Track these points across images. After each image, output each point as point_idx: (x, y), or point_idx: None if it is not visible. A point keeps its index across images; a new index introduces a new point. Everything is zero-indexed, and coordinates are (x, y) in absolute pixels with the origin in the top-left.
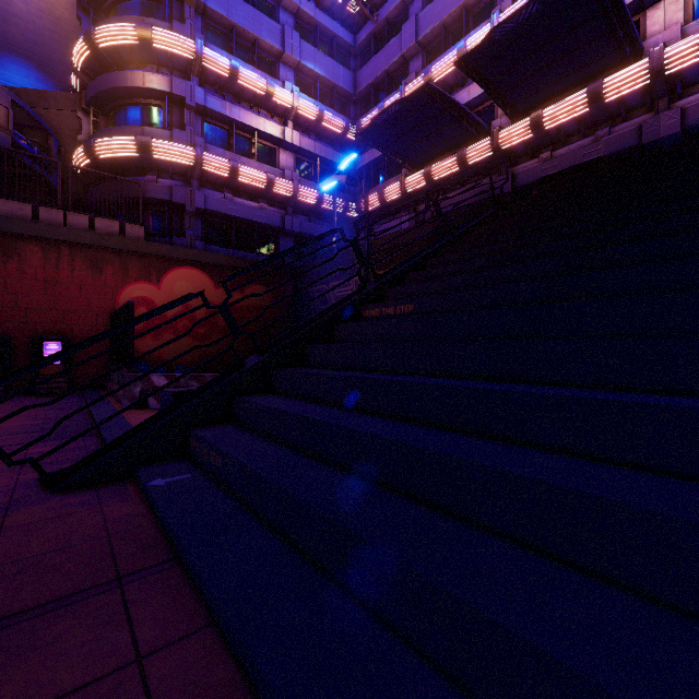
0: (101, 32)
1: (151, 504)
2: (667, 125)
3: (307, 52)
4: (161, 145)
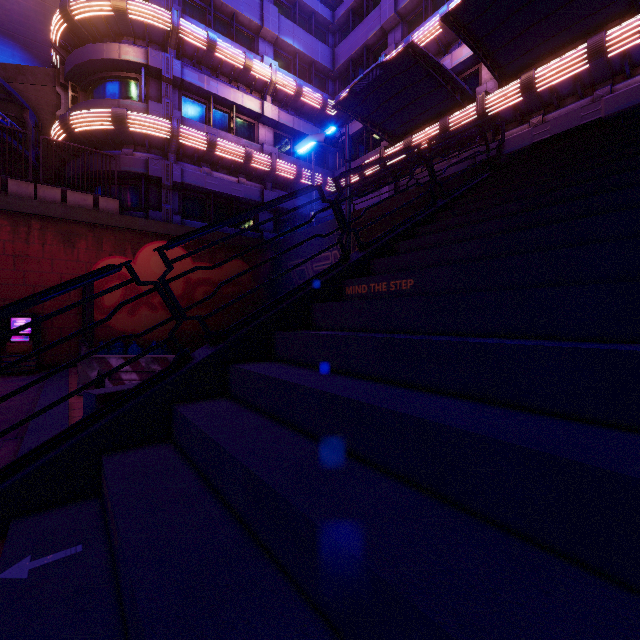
0: (76, 3)
1: None
2: None
3: (286, 28)
4: (136, 117)
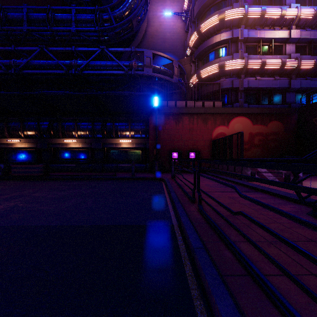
0: (203, 26)
1: None
2: None
3: None
4: (229, 63)
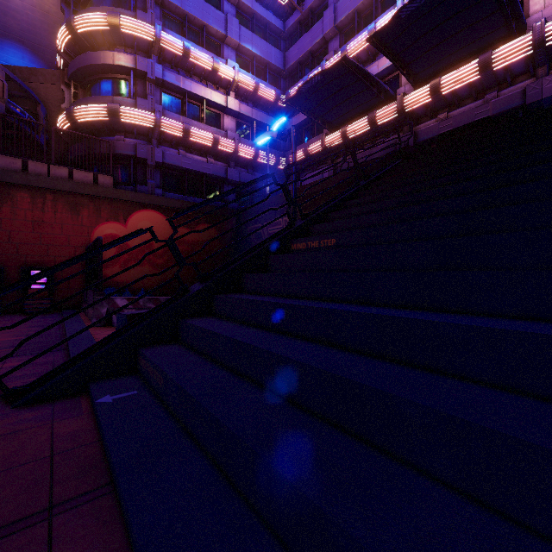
0: (79, 20)
1: (97, 421)
2: (548, 88)
3: (246, 36)
4: (127, 111)
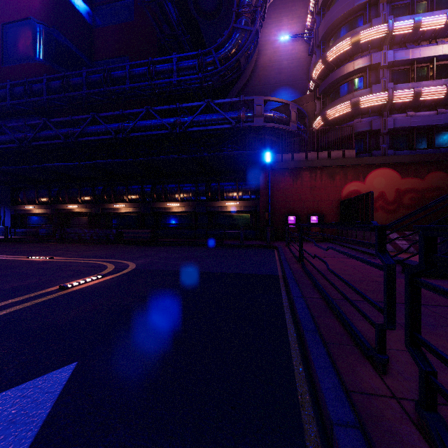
0: (330, 53)
1: None
2: None
3: None
4: (365, 99)
